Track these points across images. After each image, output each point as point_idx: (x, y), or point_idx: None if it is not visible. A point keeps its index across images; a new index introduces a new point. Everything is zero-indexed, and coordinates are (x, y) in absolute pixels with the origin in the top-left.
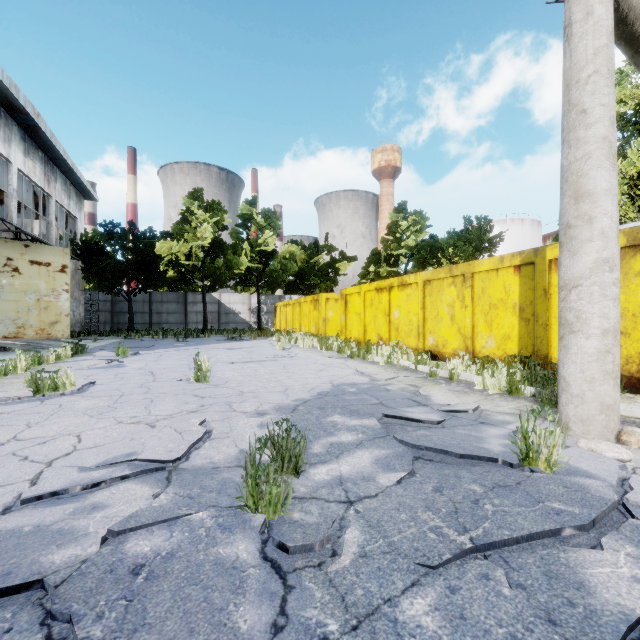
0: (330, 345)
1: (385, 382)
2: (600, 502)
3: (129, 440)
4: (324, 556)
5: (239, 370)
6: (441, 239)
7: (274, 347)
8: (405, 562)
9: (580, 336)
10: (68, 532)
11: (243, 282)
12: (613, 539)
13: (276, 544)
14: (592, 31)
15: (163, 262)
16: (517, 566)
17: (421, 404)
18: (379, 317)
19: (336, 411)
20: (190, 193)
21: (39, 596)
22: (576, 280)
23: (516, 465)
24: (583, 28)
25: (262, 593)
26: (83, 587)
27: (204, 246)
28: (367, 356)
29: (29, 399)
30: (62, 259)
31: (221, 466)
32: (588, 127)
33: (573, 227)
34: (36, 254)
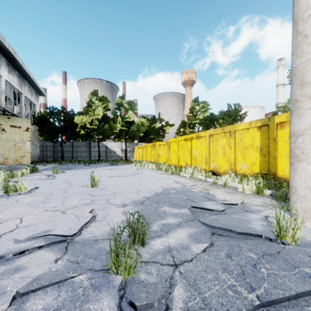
0: (161, 167)
1: (190, 187)
2: None
3: (48, 222)
4: (160, 310)
5: (114, 180)
6: (216, 115)
7: (133, 168)
8: None
9: (304, 163)
10: None
11: (118, 136)
12: None
13: (128, 302)
14: None
15: (78, 126)
16: None
17: (211, 200)
18: (186, 153)
19: (165, 204)
20: (91, 92)
21: None
22: (301, 131)
23: (274, 239)
24: None
25: None
26: None
27: (98, 118)
28: (180, 173)
29: (1, 196)
30: (27, 124)
31: (99, 239)
32: (308, 44)
33: (299, 101)
34: (13, 122)
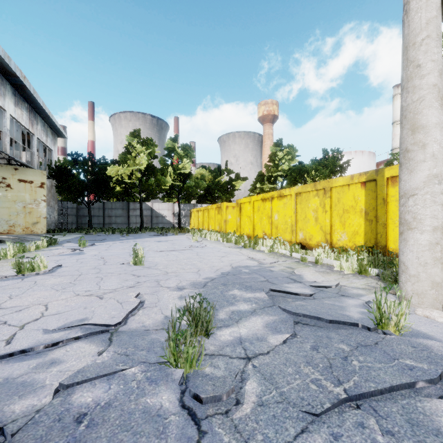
0: (229, 239)
1: (269, 265)
2: (442, 360)
3: (83, 308)
4: (230, 404)
5: (165, 256)
6: (307, 164)
7: (190, 240)
8: (295, 411)
9: (416, 232)
10: (29, 384)
11: (168, 195)
12: None
13: (192, 395)
14: (425, 6)
15: (112, 181)
16: (384, 414)
17: (296, 281)
18: (264, 219)
19: (235, 287)
20: (131, 132)
21: (0, 440)
22: (413, 190)
23: (372, 329)
24: (418, 4)
25: (181, 438)
26: (35, 435)
27: (141, 169)
28: (256, 246)
29: (13, 277)
30: (41, 178)
31: (150, 329)
32: (422, 77)
33: (410, 151)
34: (23, 175)
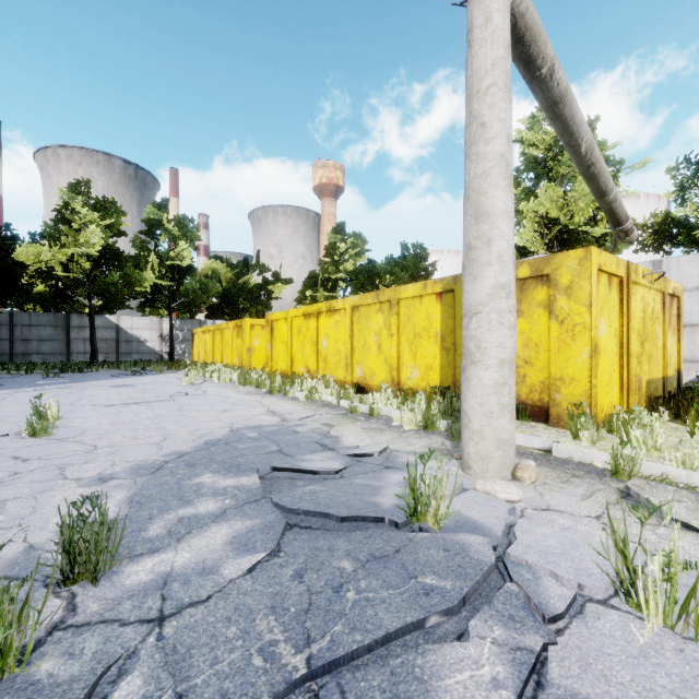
0: (249, 379)
1: (297, 422)
2: (476, 568)
3: None
4: None
5: (112, 415)
6: (378, 264)
7: (181, 383)
8: None
9: (480, 367)
10: None
11: (150, 303)
12: (483, 619)
13: None
14: (491, 39)
15: (27, 272)
16: (355, 698)
17: (327, 448)
18: (307, 346)
19: (210, 468)
20: (70, 184)
21: None
22: (477, 306)
23: (402, 524)
24: (483, 35)
25: None
26: None
27: (92, 255)
28: (288, 391)
29: None
30: None
31: None
32: (487, 142)
33: (474, 249)
34: None
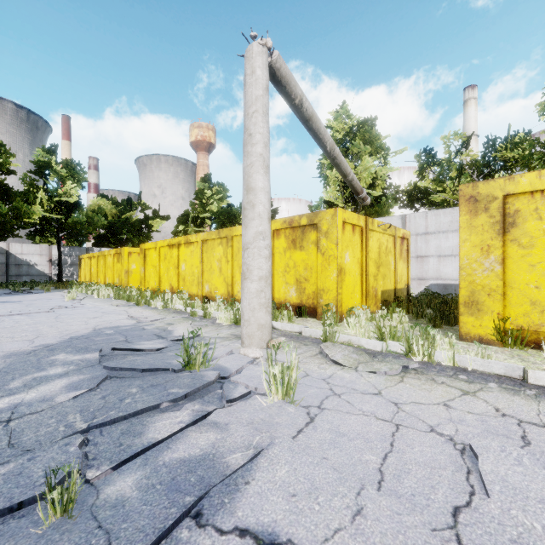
0: (122, 295)
1: (148, 323)
2: (201, 383)
3: None
4: None
5: None
6: (235, 208)
7: (64, 299)
8: (11, 451)
9: (248, 281)
10: None
11: (39, 232)
12: (193, 403)
13: None
14: (255, 84)
15: None
16: (107, 433)
17: (161, 337)
18: (171, 269)
19: (65, 350)
20: None
21: None
22: (247, 244)
23: (178, 370)
24: (251, 80)
25: None
26: None
27: None
28: (152, 303)
29: None
30: None
31: None
32: (253, 145)
33: (246, 209)
34: None
